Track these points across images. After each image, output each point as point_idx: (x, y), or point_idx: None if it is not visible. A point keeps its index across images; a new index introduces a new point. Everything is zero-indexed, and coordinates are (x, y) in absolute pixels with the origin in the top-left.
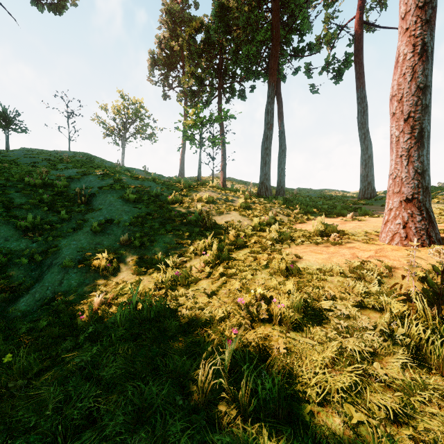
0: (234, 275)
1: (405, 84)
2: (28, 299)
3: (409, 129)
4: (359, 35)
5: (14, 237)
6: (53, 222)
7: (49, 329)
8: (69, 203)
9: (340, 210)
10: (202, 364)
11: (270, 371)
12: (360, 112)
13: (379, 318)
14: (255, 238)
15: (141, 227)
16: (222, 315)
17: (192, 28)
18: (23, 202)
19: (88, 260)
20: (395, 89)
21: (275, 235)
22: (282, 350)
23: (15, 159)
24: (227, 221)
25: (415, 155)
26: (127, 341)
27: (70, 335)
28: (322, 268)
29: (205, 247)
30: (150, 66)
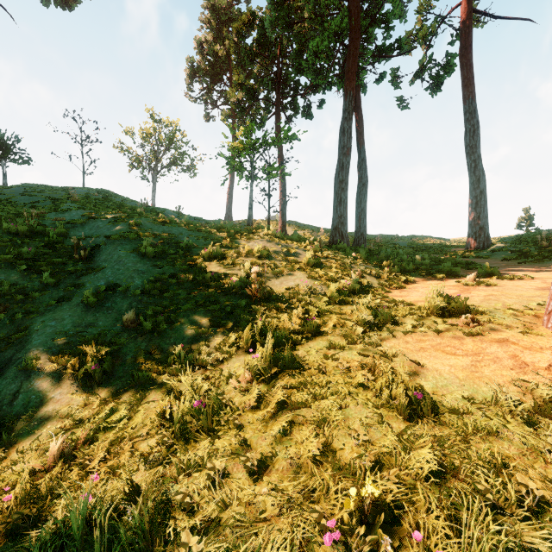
0: (304, 405)
1: None
2: None
3: None
4: (466, 27)
5: None
6: (30, 288)
7: None
8: (61, 259)
9: (450, 267)
10: None
11: None
12: (469, 132)
13: None
14: (334, 317)
15: (160, 297)
16: None
17: (241, 22)
18: None
19: (66, 356)
20: None
21: (368, 315)
22: None
23: (10, 198)
24: (290, 287)
25: None
26: None
27: None
28: (474, 397)
29: (253, 334)
30: (189, 78)
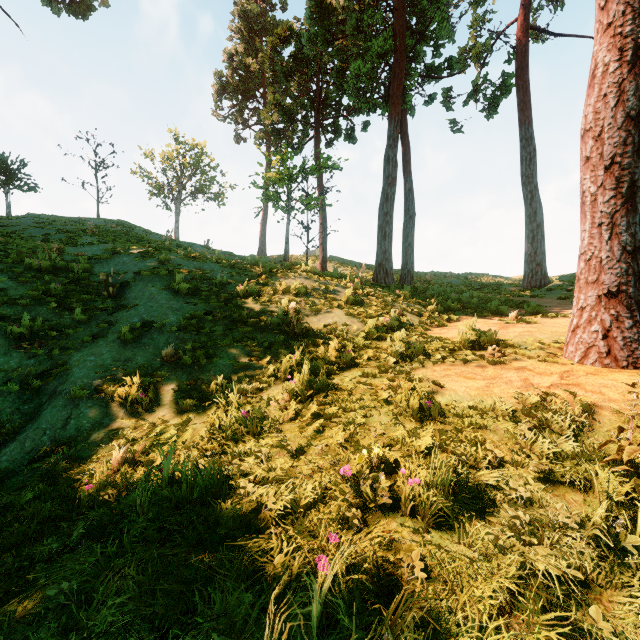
0: (335, 416)
1: (606, 111)
2: (13, 450)
3: (613, 182)
4: (522, 45)
5: (2, 350)
6: (62, 325)
7: (35, 507)
8: (90, 296)
9: (497, 306)
10: (274, 606)
11: (399, 627)
12: (525, 160)
13: (582, 503)
14: (370, 351)
15: (196, 333)
16: (313, 497)
17: (277, 36)
18: (20, 294)
19: (111, 387)
20: (590, 120)
21: (401, 348)
22: (419, 574)
23: (18, 231)
24: (327, 324)
25: (622, 224)
26: (149, 545)
27: (67, 518)
28: (477, 406)
29: (291, 366)
30: (217, 95)
